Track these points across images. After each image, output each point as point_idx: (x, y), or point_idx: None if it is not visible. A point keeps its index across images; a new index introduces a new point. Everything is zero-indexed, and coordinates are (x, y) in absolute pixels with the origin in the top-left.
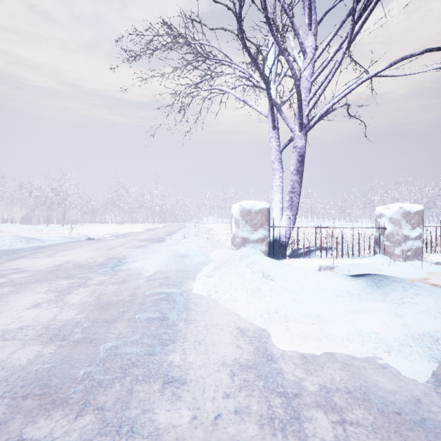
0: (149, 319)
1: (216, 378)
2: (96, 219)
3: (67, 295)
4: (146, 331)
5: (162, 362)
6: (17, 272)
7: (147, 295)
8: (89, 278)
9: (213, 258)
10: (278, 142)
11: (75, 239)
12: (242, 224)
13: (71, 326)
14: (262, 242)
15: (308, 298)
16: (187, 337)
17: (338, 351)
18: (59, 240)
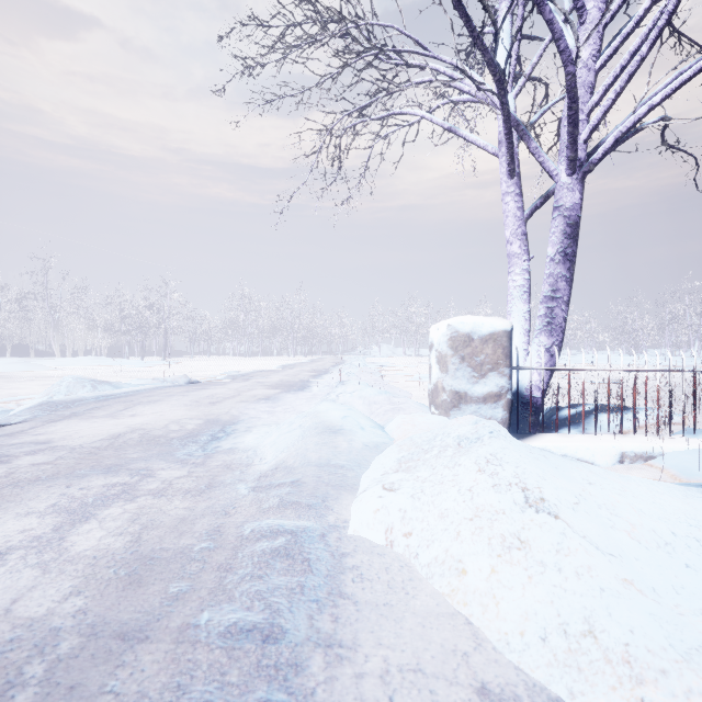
0: (231, 632)
1: None
2: (212, 349)
3: (80, 524)
4: (212, 693)
5: None
6: (37, 451)
7: (244, 536)
8: (149, 471)
9: (394, 434)
10: (519, 201)
11: (168, 383)
12: (453, 365)
13: (28, 648)
14: (497, 401)
15: (660, 575)
16: None
17: None
18: (143, 385)
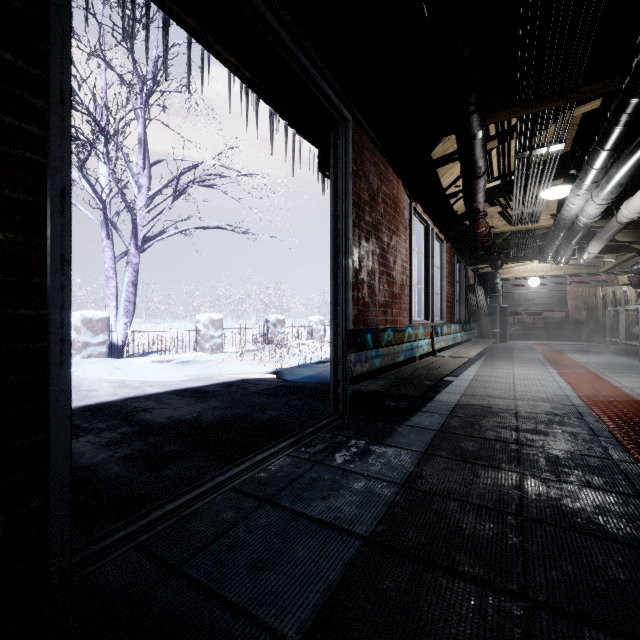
0: None
1: (108, 388)
2: None
3: None
4: None
5: (81, 389)
6: None
7: None
8: None
9: None
10: (112, 252)
11: None
12: (84, 331)
13: None
14: (104, 345)
15: (143, 370)
16: (84, 385)
17: (157, 381)
18: None
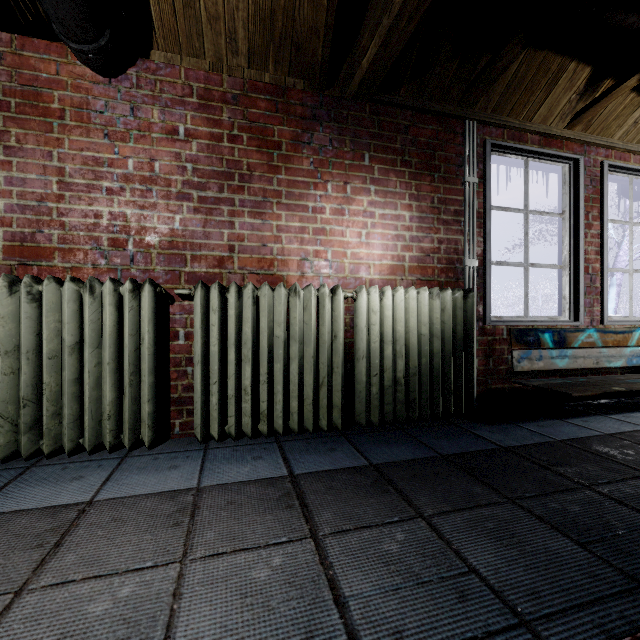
0: None
1: None
2: None
3: None
4: None
5: None
6: None
7: None
8: None
9: None
10: None
11: None
12: None
13: None
14: None
15: None
16: None
17: None
18: None
